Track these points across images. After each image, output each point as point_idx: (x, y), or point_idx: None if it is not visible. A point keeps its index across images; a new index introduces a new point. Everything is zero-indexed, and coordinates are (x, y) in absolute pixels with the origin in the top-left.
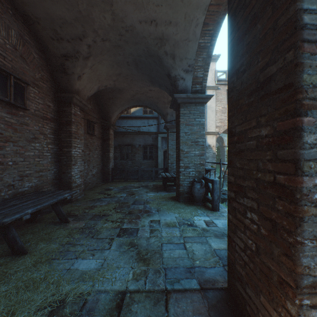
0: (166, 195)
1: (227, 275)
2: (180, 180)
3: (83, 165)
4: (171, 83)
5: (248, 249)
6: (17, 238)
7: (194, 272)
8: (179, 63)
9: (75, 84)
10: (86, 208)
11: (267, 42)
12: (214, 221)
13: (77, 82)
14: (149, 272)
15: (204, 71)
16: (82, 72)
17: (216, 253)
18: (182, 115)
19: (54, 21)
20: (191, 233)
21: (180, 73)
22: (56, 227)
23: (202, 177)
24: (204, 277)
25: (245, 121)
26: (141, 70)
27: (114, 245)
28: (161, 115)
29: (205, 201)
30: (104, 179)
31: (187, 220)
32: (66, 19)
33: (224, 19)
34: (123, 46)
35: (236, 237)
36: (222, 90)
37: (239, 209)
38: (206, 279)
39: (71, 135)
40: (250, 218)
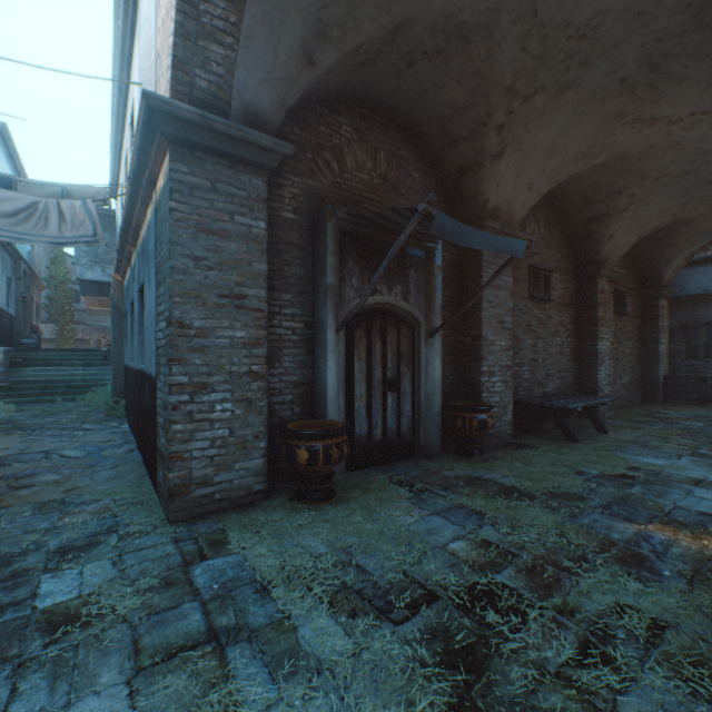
0: None
1: None
2: None
3: (611, 366)
4: None
5: None
6: (570, 427)
7: None
8: None
9: (603, 249)
10: (625, 427)
11: None
12: None
13: (605, 245)
14: None
15: None
16: (614, 229)
17: None
18: None
19: (584, 190)
20: None
21: None
22: (594, 434)
23: None
24: None
25: None
26: None
27: (684, 459)
28: None
29: None
30: (643, 396)
31: None
32: (601, 182)
33: None
34: (696, 169)
35: None
36: None
37: None
38: None
39: (595, 323)
40: None
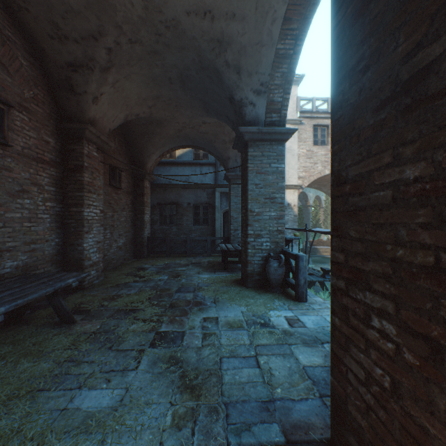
0: (227, 278)
1: (328, 414)
2: (247, 255)
3: (103, 232)
4: (234, 111)
5: (374, 384)
6: None
7: (274, 410)
8: (247, 79)
9: (89, 110)
10: (106, 299)
11: (418, 3)
12: (300, 317)
13: (91, 106)
14: (200, 411)
15: (284, 92)
16: (99, 91)
17: (308, 374)
18: (250, 159)
19: (53, 8)
20: (267, 338)
21: (248, 95)
22: (54, 331)
23: (281, 250)
24: (291, 419)
25: (368, 156)
26: (191, 91)
27: (144, 363)
28: (220, 159)
29: (285, 287)
30: (136, 253)
31: (259, 316)
32: (72, 4)
33: (314, 12)
34: (162, 52)
35: (348, 357)
36: (306, 126)
37: (356, 310)
38: (295, 423)
39: (82, 188)
40: (379, 328)
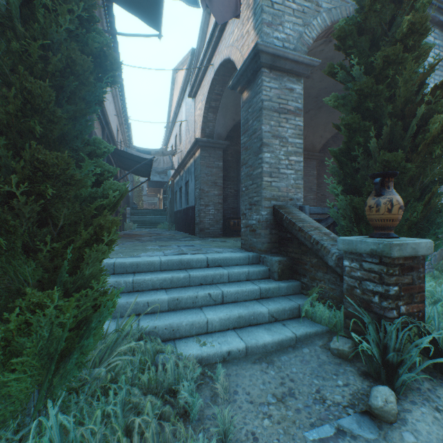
0: None
1: None
2: None
3: None
4: None
5: None
6: None
7: None
8: None
9: None
10: None
11: None
12: None
13: None
14: None
15: None
16: None
17: None
18: None
19: None
20: None
21: None
22: None
23: None
24: None
25: None
26: None
27: None
28: None
29: None
30: None
31: None
32: None
33: None
34: None
35: None
36: None
37: None
38: None
39: None
40: None
